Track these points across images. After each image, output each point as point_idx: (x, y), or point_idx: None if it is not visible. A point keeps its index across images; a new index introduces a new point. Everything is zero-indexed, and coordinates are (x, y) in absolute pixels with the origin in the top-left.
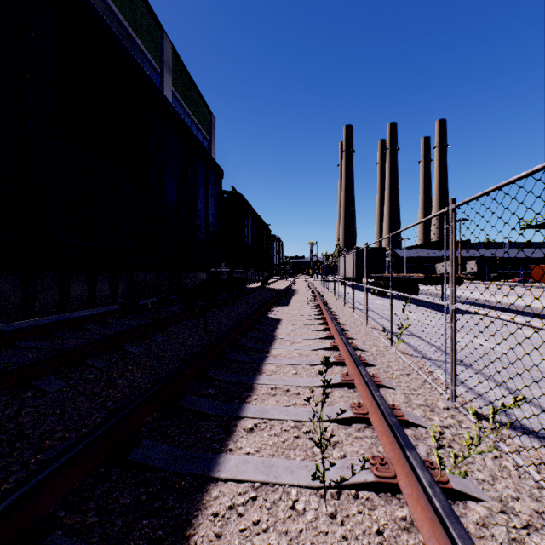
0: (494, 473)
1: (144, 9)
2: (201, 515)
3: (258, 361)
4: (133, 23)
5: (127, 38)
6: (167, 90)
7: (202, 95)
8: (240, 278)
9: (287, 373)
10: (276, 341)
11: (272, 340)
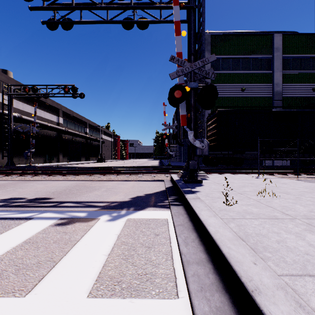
0: (312, 177)
1: None
2: None
3: None
4: None
5: None
6: None
7: None
8: None
9: None
10: None
11: None
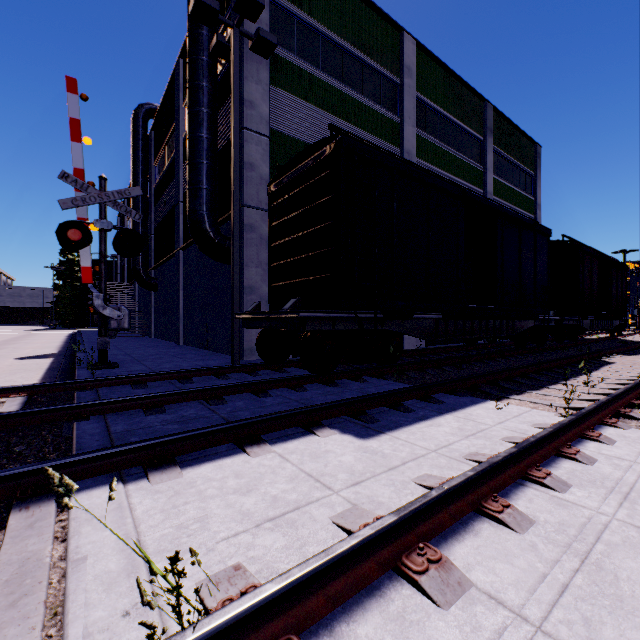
0: None
1: (470, 97)
2: (541, 389)
3: (576, 374)
4: (462, 116)
5: (457, 132)
6: (489, 153)
7: (524, 133)
8: (572, 326)
9: (595, 379)
10: (597, 371)
11: (594, 370)
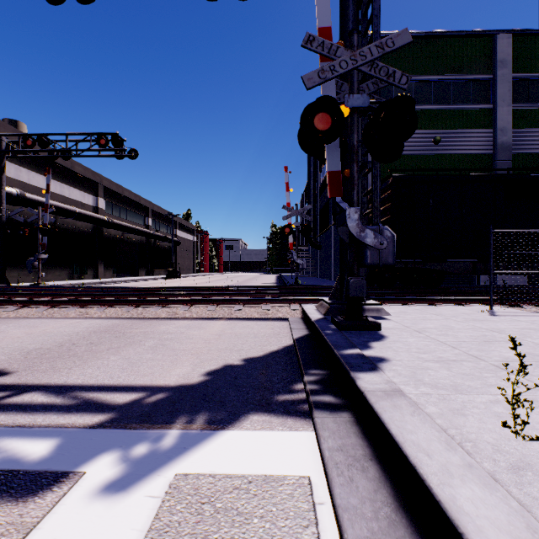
0: None
1: None
2: None
3: None
4: None
5: None
6: None
7: None
8: None
9: None
10: None
11: None
